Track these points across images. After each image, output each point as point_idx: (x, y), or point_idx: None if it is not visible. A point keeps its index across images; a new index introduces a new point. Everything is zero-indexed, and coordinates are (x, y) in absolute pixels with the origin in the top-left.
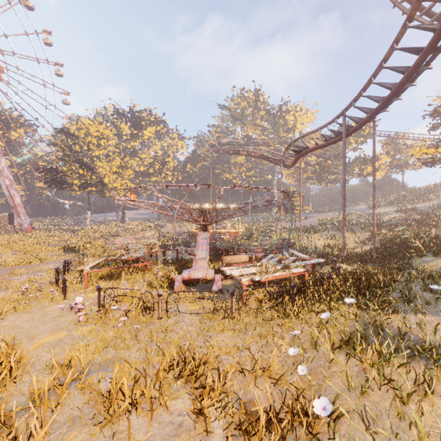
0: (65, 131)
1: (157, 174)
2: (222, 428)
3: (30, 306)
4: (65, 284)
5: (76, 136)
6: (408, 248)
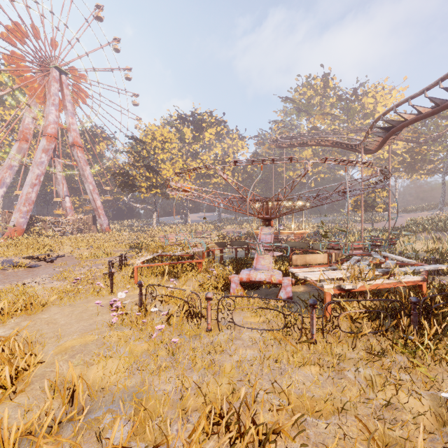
0: (134, 138)
1: (217, 175)
2: None
3: (76, 299)
4: (111, 277)
5: (144, 141)
6: None
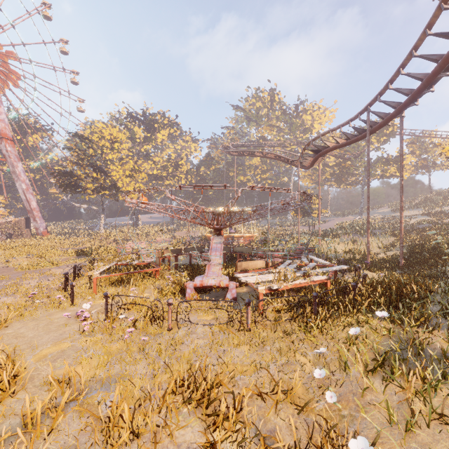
0: (79, 135)
1: (170, 177)
2: None
3: (37, 313)
4: (72, 290)
5: (90, 139)
6: (440, 254)
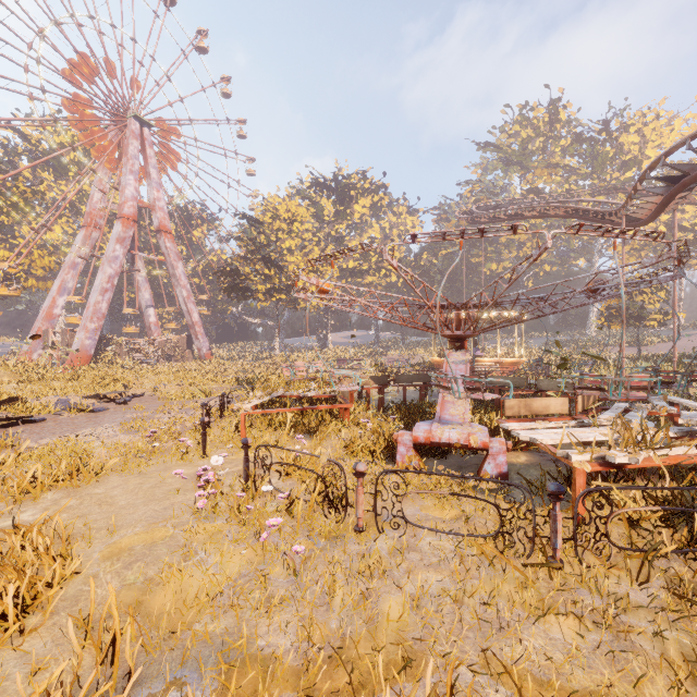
0: (247, 217)
1: (374, 272)
2: None
3: (148, 464)
4: (204, 430)
5: (261, 221)
6: None
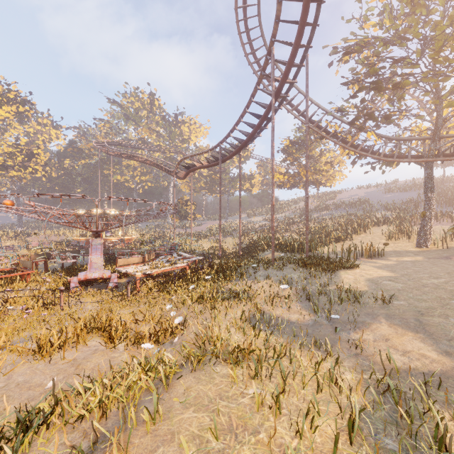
0: None
1: (19, 168)
2: (124, 344)
3: None
4: None
5: None
6: (259, 246)
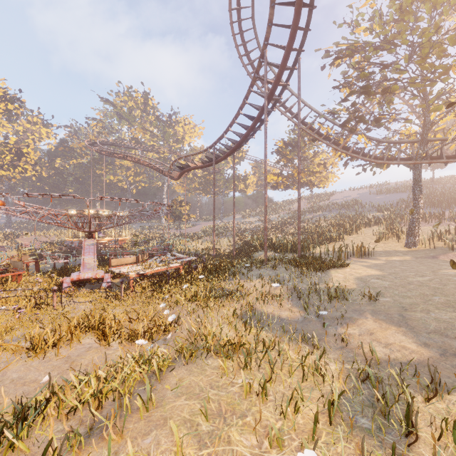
0: None
1: (8, 167)
2: (118, 342)
3: None
4: None
5: None
6: (253, 247)
